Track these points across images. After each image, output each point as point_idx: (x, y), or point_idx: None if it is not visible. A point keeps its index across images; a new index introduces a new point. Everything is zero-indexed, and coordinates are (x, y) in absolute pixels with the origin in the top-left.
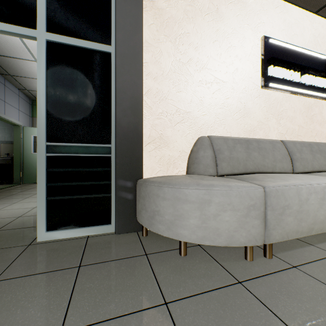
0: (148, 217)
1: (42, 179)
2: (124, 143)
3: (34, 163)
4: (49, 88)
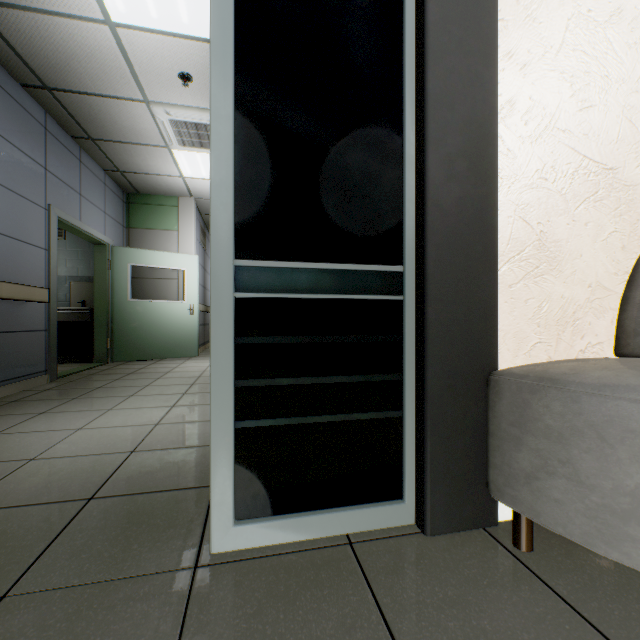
0: (597, 510)
1: (223, 368)
2: (449, 260)
3: (132, 321)
4: (241, 99)
